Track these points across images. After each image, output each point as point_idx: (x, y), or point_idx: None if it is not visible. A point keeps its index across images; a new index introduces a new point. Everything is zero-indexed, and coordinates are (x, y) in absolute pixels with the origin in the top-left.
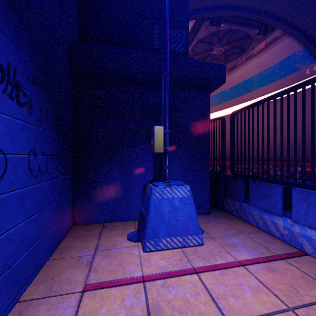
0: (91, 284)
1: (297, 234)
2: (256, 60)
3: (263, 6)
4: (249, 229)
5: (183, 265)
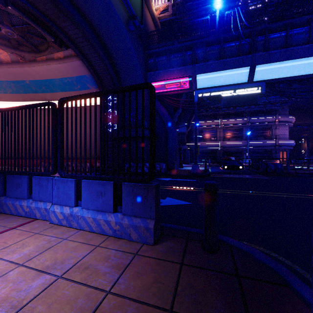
0: None
1: (34, 208)
2: (56, 65)
3: (57, 21)
4: (0, 218)
5: None
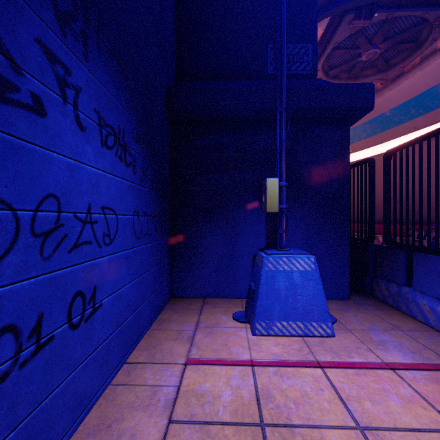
0: (194, 359)
1: None
2: None
3: None
4: (411, 326)
5: (303, 356)
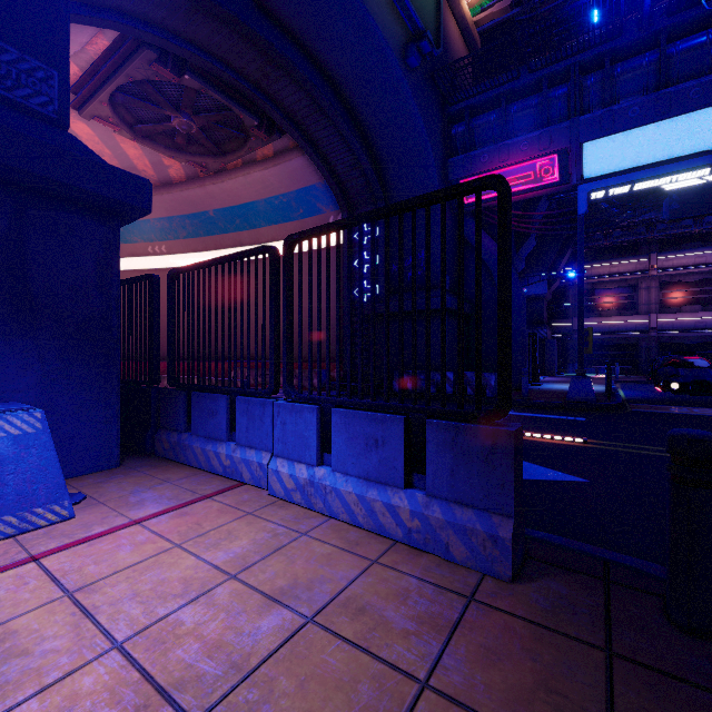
0: None
1: (238, 461)
2: (260, 172)
3: (264, 83)
4: (184, 474)
5: (7, 559)
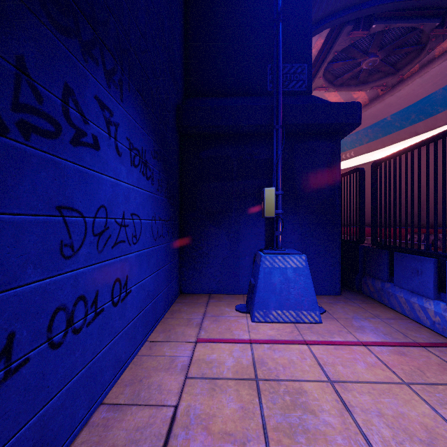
0: (202, 338)
1: None
2: (438, 66)
3: None
4: (390, 315)
5: (293, 337)
